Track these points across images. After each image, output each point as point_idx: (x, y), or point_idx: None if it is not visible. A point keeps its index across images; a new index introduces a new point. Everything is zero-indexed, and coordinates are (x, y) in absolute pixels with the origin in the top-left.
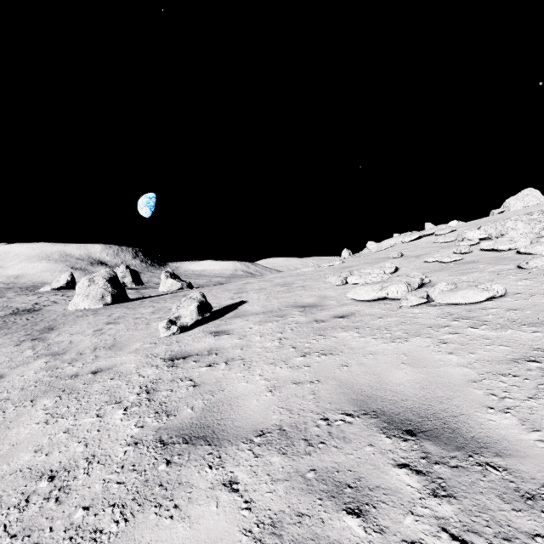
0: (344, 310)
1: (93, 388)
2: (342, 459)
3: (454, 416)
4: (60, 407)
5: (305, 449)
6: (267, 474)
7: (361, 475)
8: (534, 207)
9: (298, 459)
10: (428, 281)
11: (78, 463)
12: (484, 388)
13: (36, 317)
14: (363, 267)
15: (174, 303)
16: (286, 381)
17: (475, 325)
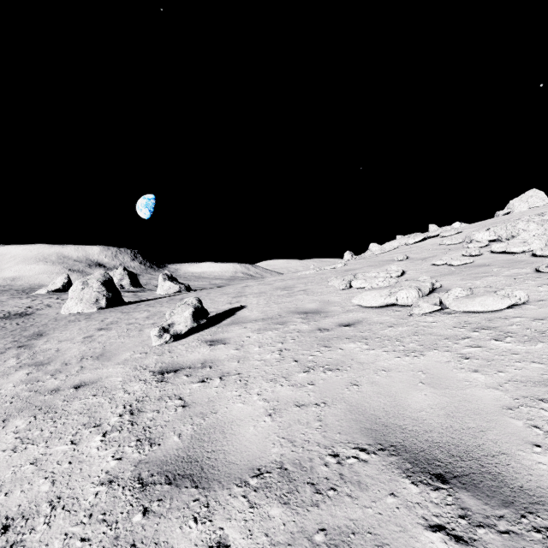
0: (350, 317)
1: (72, 406)
2: (358, 514)
3: (492, 455)
4: (33, 430)
5: (312, 497)
6: (265, 534)
7: (384, 541)
8: (541, 208)
9: (304, 512)
10: (439, 286)
11: (40, 508)
12: (524, 417)
13: (26, 322)
14: (367, 270)
15: (170, 307)
16: (287, 402)
17: (499, 337)
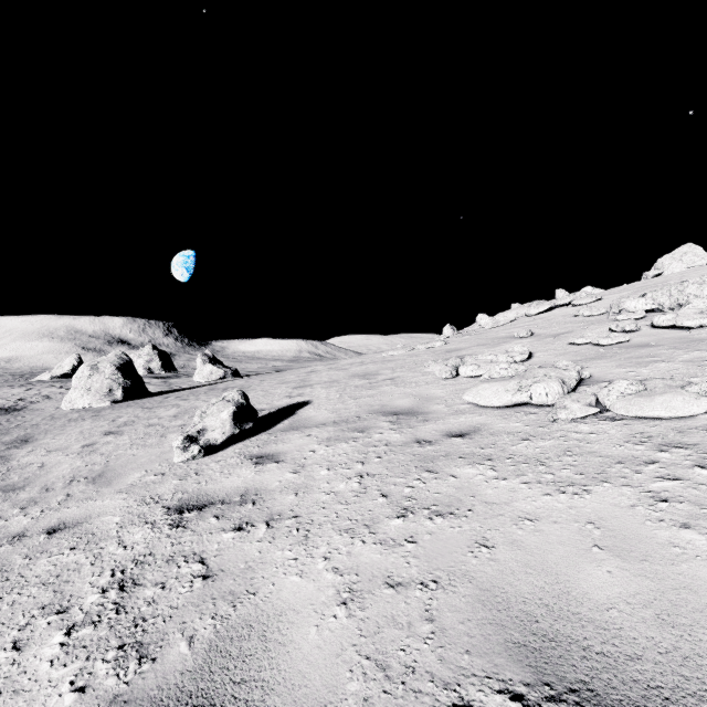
0: (462, 423)
1: (35, 568)
2: None
3: None
4: None
5: None
6: None
7: None
8: None
9: None
10: (589, 376)
11: None
12: None
13: (12, 420)
14: (477, 350)
15: (209, 400)
16: (373, 577)
17: (706, 463)
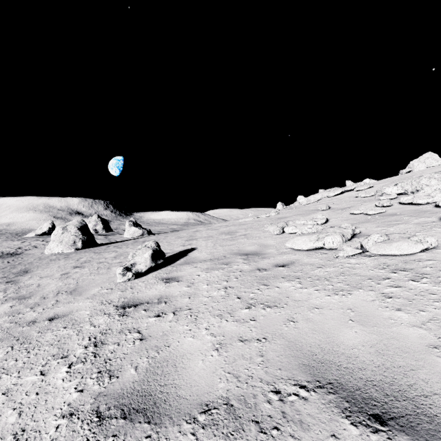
0: (284, 259)
1: (45, 337)
2: None
3: (425, 395)
4: (9, 360)
5: (257, 437)
6: None
7: None
8: (438, 167)
9: None
10: (359, 232)
11: None
12: None
13: (16, 260)
14: (296, 218)
15: (134, 248)
16: (232, 337)
17: (416, 278)
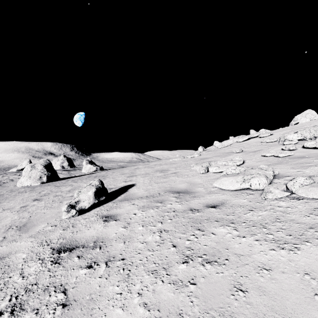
0: (214, 199)
1: None
2: None
3: None
4: None
5: None
6: None
7: None
8: None
9: None
10: (278, 173)
11: None
12: None
13: None
14: (216, 159)
15: (87, 182)
16: (169, 314)
17: None
